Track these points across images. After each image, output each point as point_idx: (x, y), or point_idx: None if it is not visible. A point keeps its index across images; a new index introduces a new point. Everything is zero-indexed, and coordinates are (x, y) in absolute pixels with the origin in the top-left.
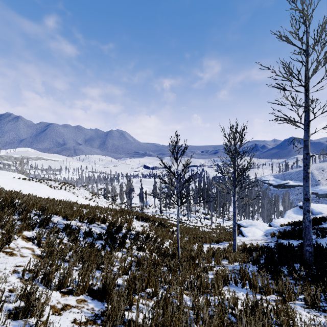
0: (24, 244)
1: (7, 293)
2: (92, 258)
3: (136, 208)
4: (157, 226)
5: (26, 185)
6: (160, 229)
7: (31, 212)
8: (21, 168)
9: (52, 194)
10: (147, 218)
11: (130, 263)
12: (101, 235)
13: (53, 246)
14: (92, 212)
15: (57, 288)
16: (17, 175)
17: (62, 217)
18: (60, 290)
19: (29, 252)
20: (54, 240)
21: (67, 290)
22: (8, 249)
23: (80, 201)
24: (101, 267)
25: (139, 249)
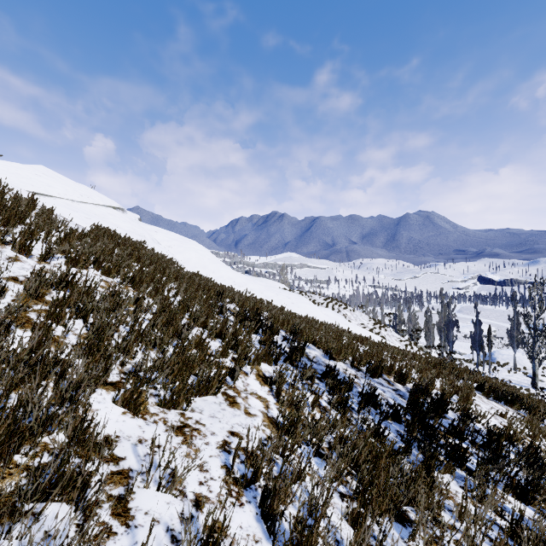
0: (256, 389)
1: (190, 505)
2: (381, 479)
3: (463, 363)
4: None
5: (282, 295)
6: None
7: (279, 334)
8: (283, 277)
9: (314, 313)
10: (515, 398)
11: None
12: (398, 411)
13: (299, 410)
14: (375, 354)
15: None
16: (277, 284)
17: (323, 351)
18: None
19: (259, 407)
20: (302, 396)
21: None
22: (232, 390)
23: (354, 329)
24: (406, 516)
25: (512, 489)
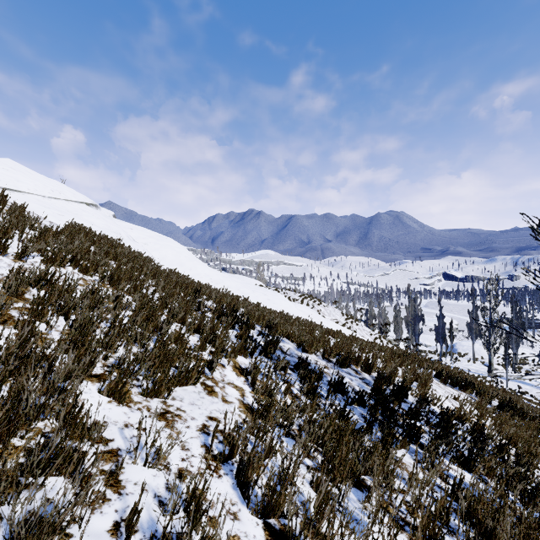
0: (232, 379)
1: (174, 477)
2: (343, 452)
3: (428, 355)
4: (496, 409)
5: (258, 292)
6: (510, 419)
7: (255, 329)
8: (259, 274)
9: (289, 309)
10: (468, 384)
11: (443, 505)
12: (363, 396)
13: (272, 396)
14: (345, 346)
15: (260, 511)
16: (254, 281)
17: (296, 345)
18: (266, 520)
19: (236, 396)
20: (275, 384)
21: (279, 528)
22: (210, 380)
23: (327, 324)
24: (364, 483)
25: (458, 460)
